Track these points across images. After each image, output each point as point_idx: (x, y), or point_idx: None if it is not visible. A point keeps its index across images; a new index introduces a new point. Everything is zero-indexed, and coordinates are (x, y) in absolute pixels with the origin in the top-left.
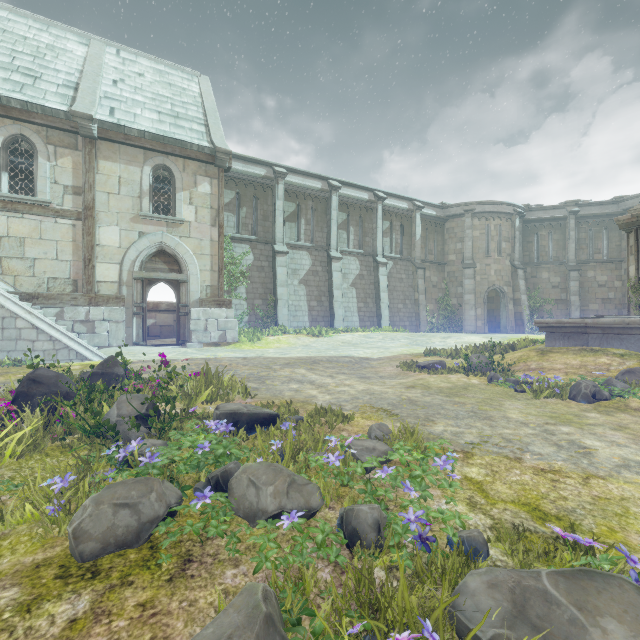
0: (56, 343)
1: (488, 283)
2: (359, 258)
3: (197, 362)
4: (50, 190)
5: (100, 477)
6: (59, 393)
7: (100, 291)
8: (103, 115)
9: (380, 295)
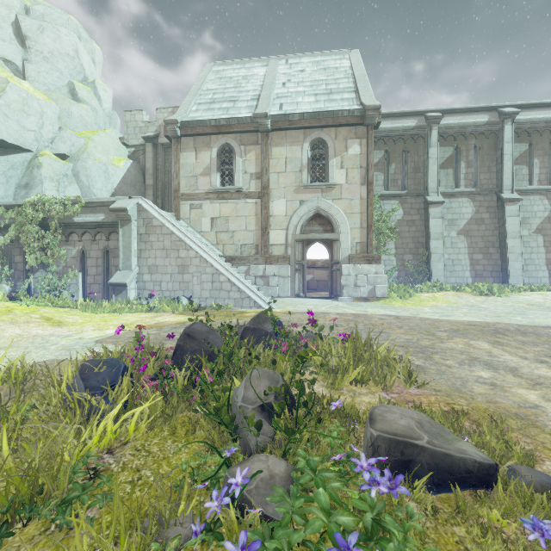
0: (242, 293)
1: None
2: (548, 196)
3: (346, 318)
4: (242, 179)
5: None
6: (203, 352)
7: (272, 252)
8: (274, 111)
9: None
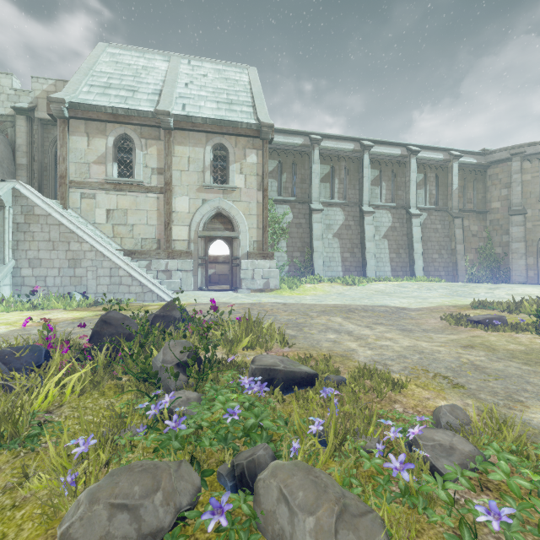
0: (144, 287)
1: None
2: (391, 211)
3: (244, 306)
4: (143, 173)
5: (125, 439)
6: (121, 334)
7: (175, 247)
8: (177, 110)
9: (413, 246)
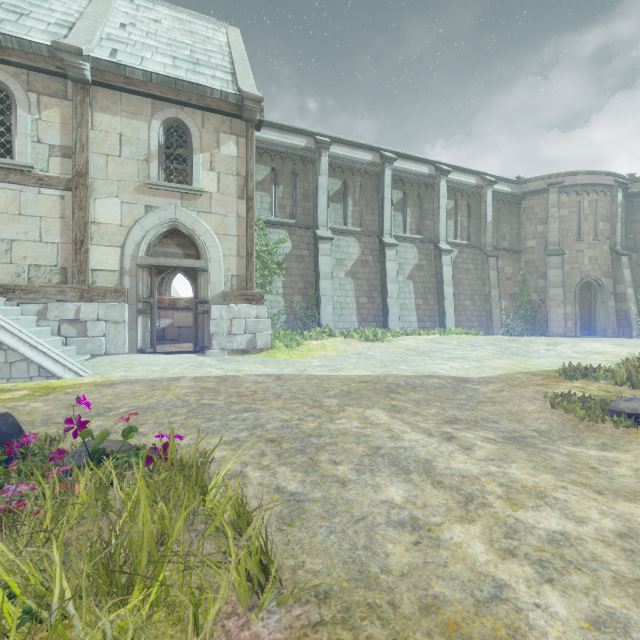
0: (9, 353)
1: (580, 274)
2: (417, 245)
3: (205, 385)
4: (32, 151)
5: None
6: None
7: (96, 282)
8: (100, 55)
9: (444, 289)
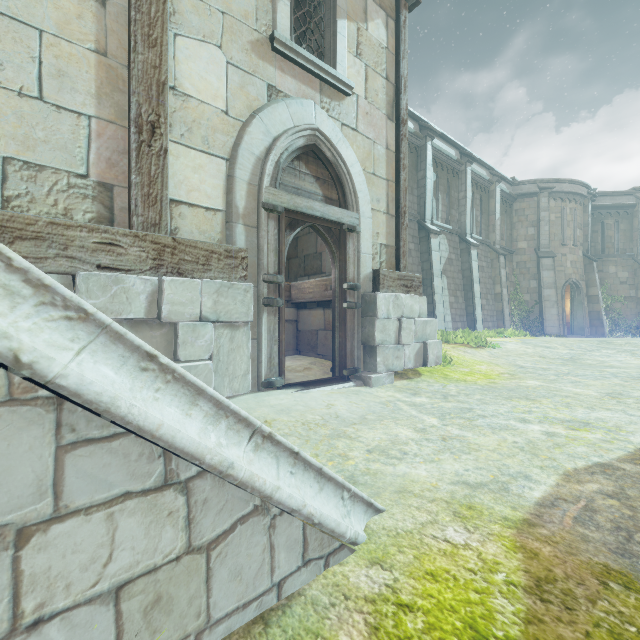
0: (199, 497)
1: (565, 276)
2: (447, 236)
3: None
4: None
5: None
6: None
7: (177, 231)
8: None
9: (474, 287)
